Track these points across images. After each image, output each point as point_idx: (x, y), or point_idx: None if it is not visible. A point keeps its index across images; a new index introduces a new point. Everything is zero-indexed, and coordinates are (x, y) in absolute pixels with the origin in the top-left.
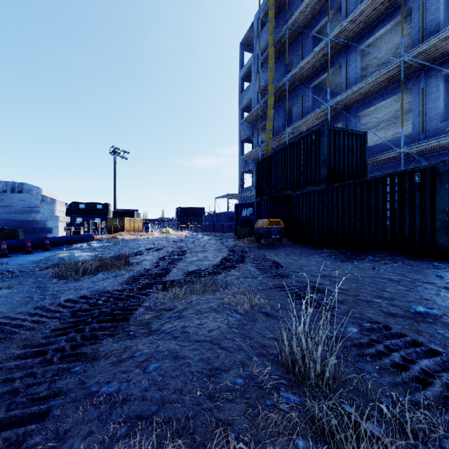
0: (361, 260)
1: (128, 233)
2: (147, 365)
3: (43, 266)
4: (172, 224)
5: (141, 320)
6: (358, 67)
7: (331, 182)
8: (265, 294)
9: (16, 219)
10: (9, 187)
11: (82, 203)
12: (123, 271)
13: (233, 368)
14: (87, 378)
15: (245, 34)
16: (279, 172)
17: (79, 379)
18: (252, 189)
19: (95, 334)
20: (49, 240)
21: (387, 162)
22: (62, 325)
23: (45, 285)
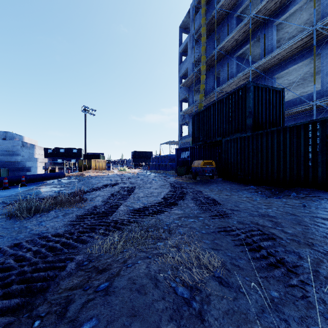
0: (286, 196)
1: (94, 171)
2: None
3: (7, 202)
4: (129, 164)
5: (62, 289)
6: (274, 39)
7: (255, 130)
8: (210, 241)
9: (1, 161)
10: None
11: (62, 148)
12: (75, 208)
13: None
14: None
15: (183, 20)
16: (211, 123)
17: None
18: (188, 137)
19: None
20: (26, 177)
21: (299, 114)
22: None
23: None
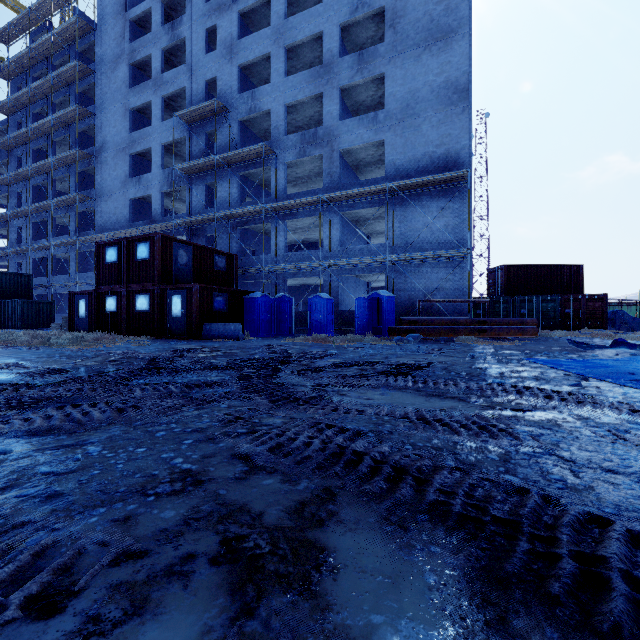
0: None
1: None
2: None
3: None
4: None
5: None
6: (54, 227)
7: (4, 298)
8: None
9: None
10: None
11: None
12: None
13: None
14: None
15: None
16: None
17: None
18: None
19: None
20: None
21: (61, 287)
22: None
23: None
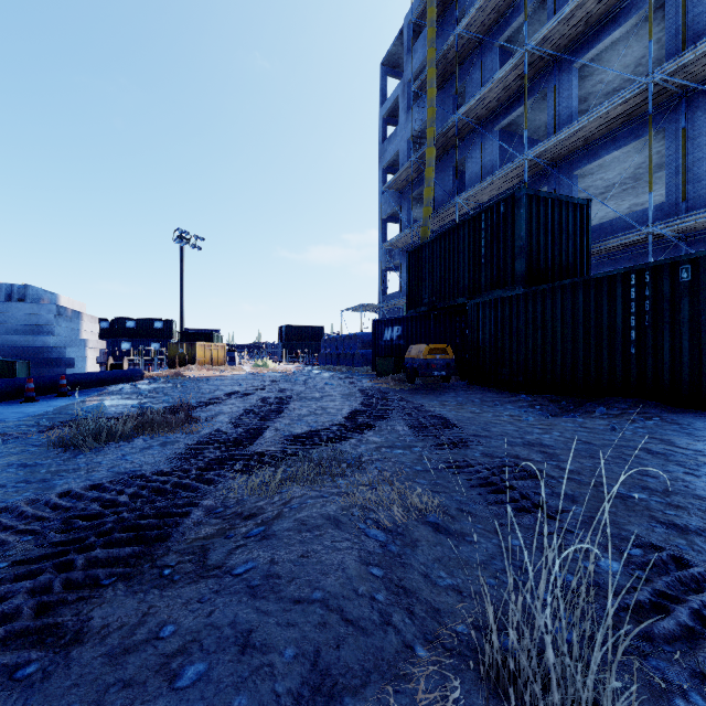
0: (587, 414)
1: (202, 368)
2: (181, 667)
3: (45, 424)
4: (274, 353)
5: (192, 539)
6: (573, 96)
7: (532, 283)
8: (429, 480)
9: (15, 345)
10: (3, 292)
11: (131, 320)
12: (181, 433)
13: (371, 683)
14: (44, 699)
15: (389, 49)
16: (445, 268)
17: (26, 703)
18: (400, 296)
19: (94, 575)
20: (67, 379)
21: (623, 250)
22: (36, 551)
23: (36, 462)
